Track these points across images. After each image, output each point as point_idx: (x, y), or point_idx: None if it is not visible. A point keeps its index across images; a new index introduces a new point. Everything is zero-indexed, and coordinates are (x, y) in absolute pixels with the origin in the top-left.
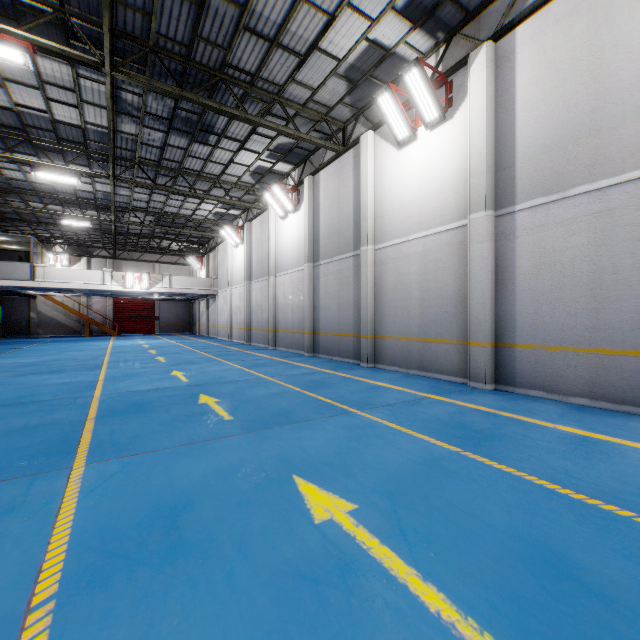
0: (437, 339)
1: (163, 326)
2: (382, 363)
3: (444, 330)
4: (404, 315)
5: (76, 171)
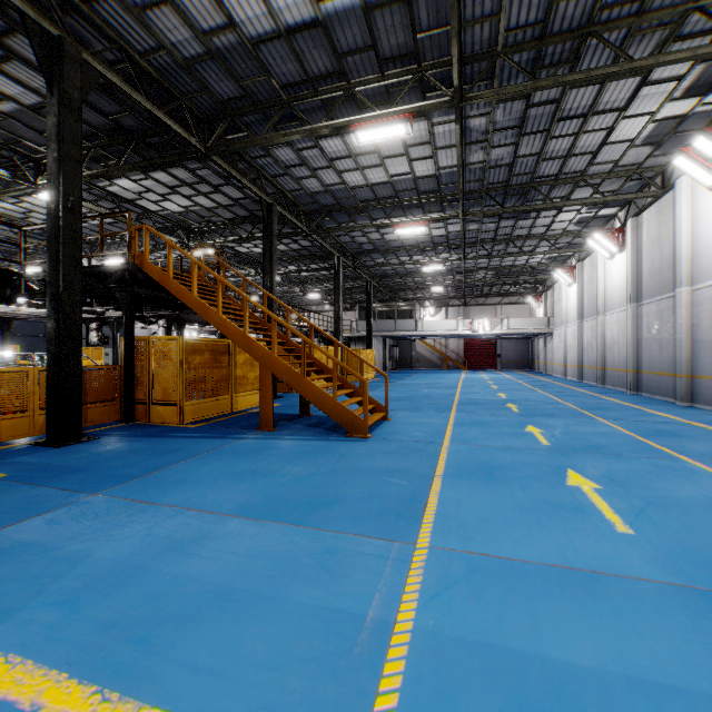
0: None
1: (504, 363)
2: (696, 402)
3: None
4: None
5: (442, 261)
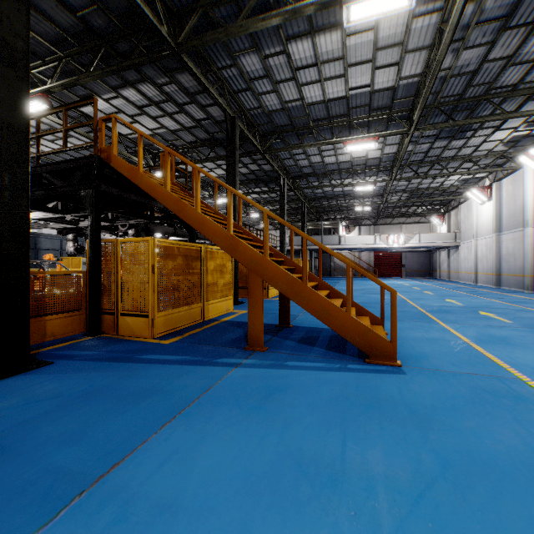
0: None
1: (408, 271)
2: None
3: None
4: None
5: (373, 181)
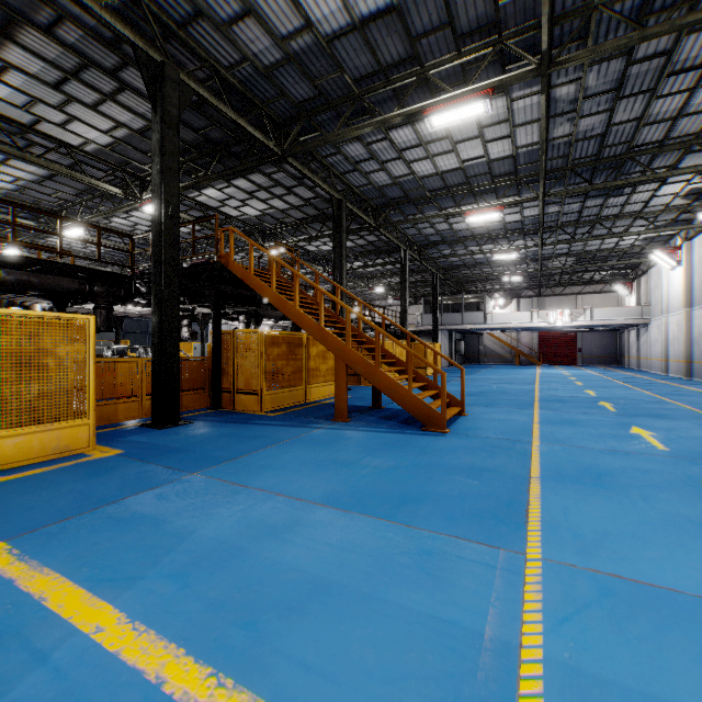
0: None
1: (585, 358)
2: None
3: None
4: None
5: (516, 248)
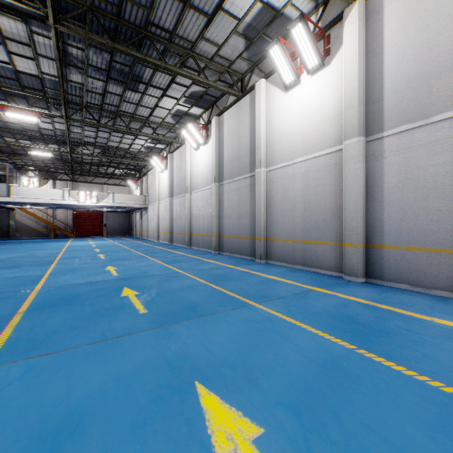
0: (317, 241)
1: (109, 231)
2: (272, 259)
3: (322, 234)
4: (290, 222)
5: (36, 112)
